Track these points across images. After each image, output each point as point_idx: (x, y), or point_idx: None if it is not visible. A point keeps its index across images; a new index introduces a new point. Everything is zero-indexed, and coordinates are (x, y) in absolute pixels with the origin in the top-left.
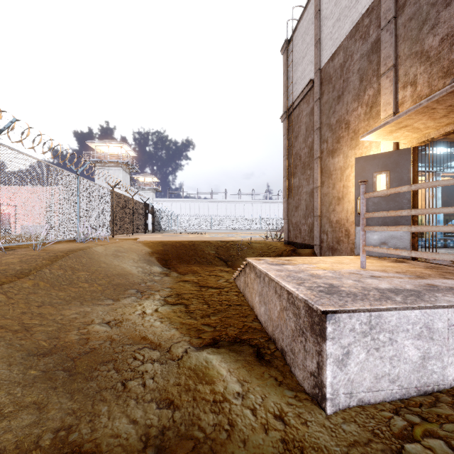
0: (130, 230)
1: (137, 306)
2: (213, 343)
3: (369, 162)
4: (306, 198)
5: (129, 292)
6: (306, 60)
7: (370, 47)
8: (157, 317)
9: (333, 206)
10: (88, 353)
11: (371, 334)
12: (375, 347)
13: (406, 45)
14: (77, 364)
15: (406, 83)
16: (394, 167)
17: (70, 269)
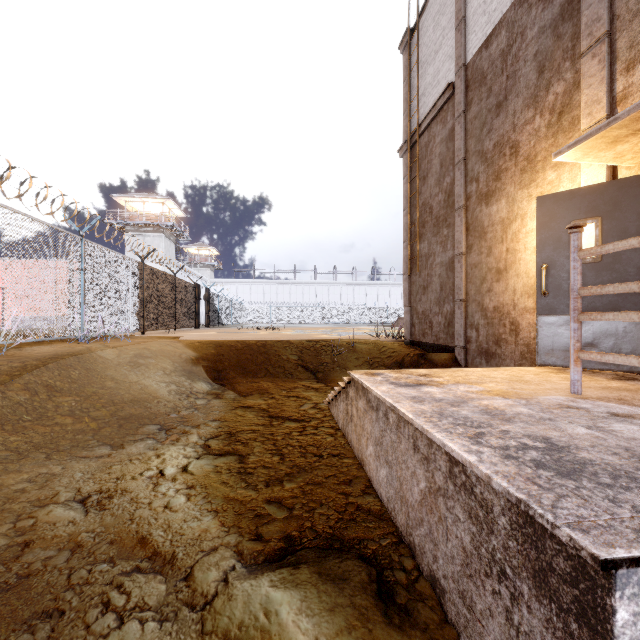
0: (171, 323)
1: (151, 460)
2: (284, 554)
3: (562, 203)
4: (440, 272)
5: (145, 430)
6: (440, 55)
7: (559, 11)
8: (183, 485)
9: (489, 284)
10: (6, 590)
11: None
12: None
13: None
14: None
15: (633, 61)
16: (611, 209)
17: (45, 389)
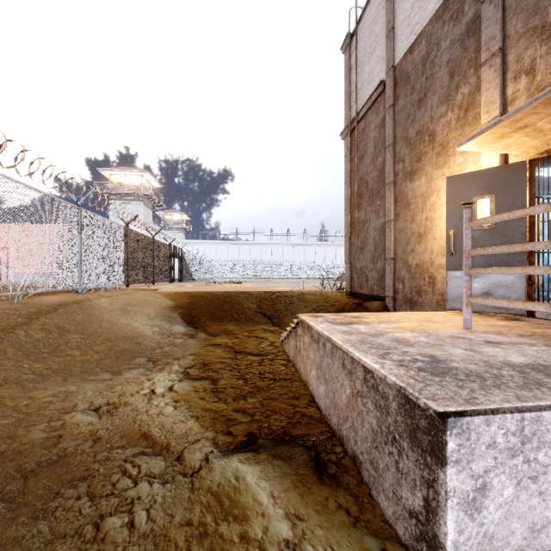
0: (150, 278)
1: (144, 383)
2: (248, 443)
3: (466, 182)
4: (374, 236)
5: (137, 361)
6: (374, 57)
7: (465, 28)
8: (171, 399)
9: (412, 246)
10: (52, 464)
11: (523, 452)
12: (531, 474)
13: (518, 19)
14: (28, 487)
15: (519, 72)
16: (502, 188)
17: (57, 329)
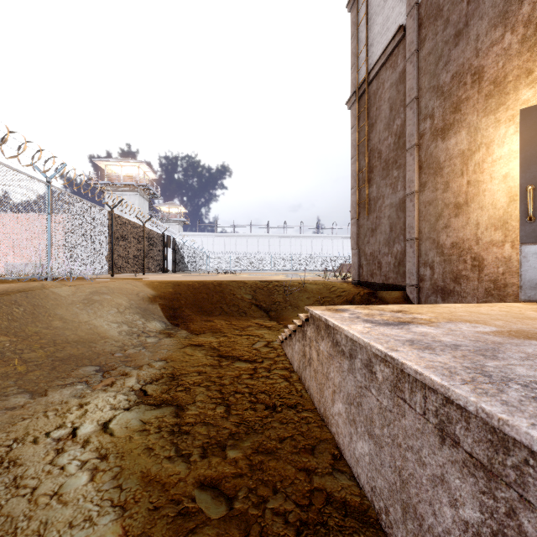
0: (140, 268)
1: (70, 413)
2: None
3: None
4: (390, 214)
5: (80, 372)
6: (390, 2)
7: None
8: (94, 453)
9: (446, 220)
10: None
11: None
12: None
13: None
14: None
15: None
16: None
17: None
